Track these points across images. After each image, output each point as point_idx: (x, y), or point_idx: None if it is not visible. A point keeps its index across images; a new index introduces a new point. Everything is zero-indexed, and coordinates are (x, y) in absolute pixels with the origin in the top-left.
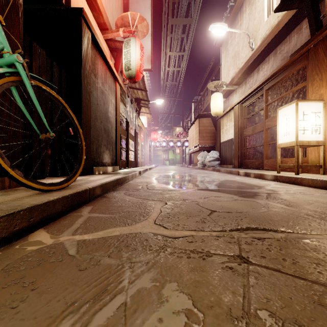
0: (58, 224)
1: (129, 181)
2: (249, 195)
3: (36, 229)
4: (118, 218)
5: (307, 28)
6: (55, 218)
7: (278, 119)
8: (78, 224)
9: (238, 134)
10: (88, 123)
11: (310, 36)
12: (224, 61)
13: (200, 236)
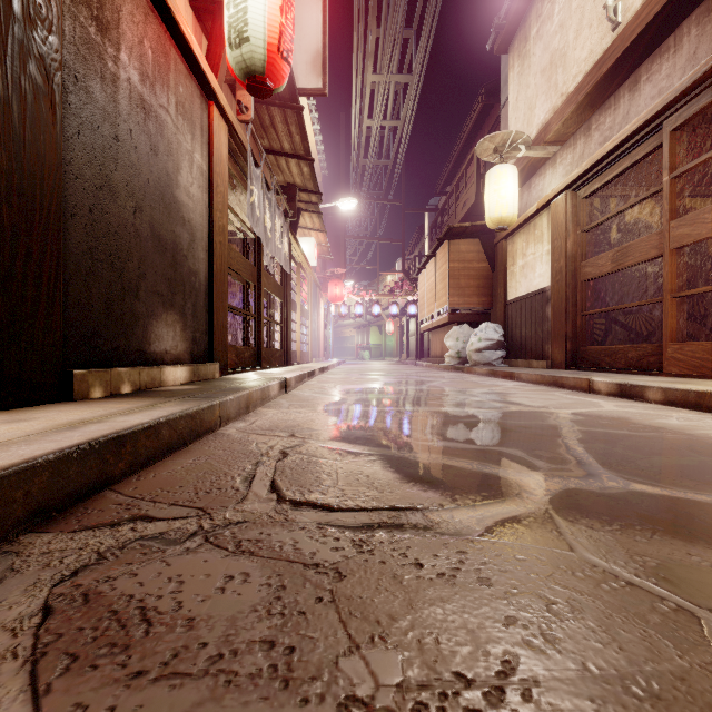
0: None
1: (224, 423)
2: None
3: None
4: None
5: None
6: None
7: None
8: None
9: (565, 273)
10: (36, 186)
11: None
12: (517, 87)
13: None
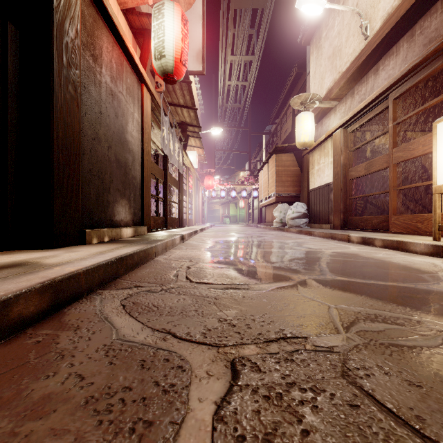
0: None
1: (156, 255)
2: None
3: None
4: None
5: None
6: None
7: (437, 139)
8: None
9: (340, 175)
10: (71, 143)
11: None
12: (315, 65)
13: None
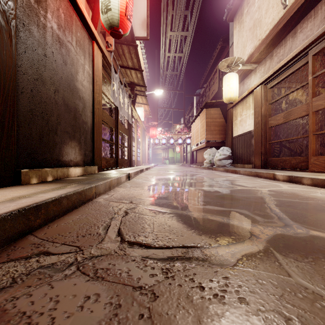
0: None
1: (97, 195)
2: None
3: None
4: None
5: None
6: None
7: None
8: None
9: (261, 124)
10: (1, 76)
11: None
12: (237, 37)
13: None
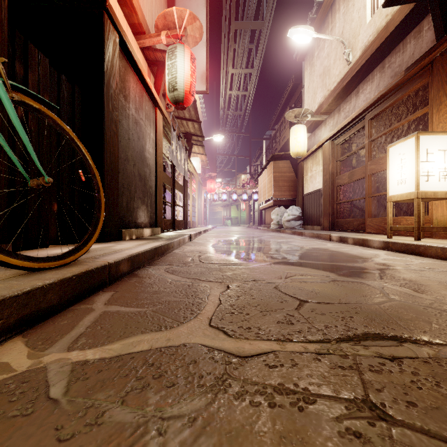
0: (49, 327)
1: (173, 249)
2: (352, 272)
3: (7, 338)
4: (150, 315)
5: (429, 30)
6: (46, 316)
7: (389, 160)
8: (83, 327)
9: (328, 182)
10: (114, 166)
11: (434, 41)
12: (308, 80)
13: (288, 352)
